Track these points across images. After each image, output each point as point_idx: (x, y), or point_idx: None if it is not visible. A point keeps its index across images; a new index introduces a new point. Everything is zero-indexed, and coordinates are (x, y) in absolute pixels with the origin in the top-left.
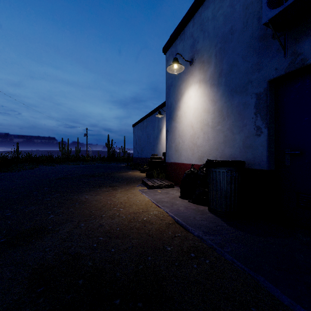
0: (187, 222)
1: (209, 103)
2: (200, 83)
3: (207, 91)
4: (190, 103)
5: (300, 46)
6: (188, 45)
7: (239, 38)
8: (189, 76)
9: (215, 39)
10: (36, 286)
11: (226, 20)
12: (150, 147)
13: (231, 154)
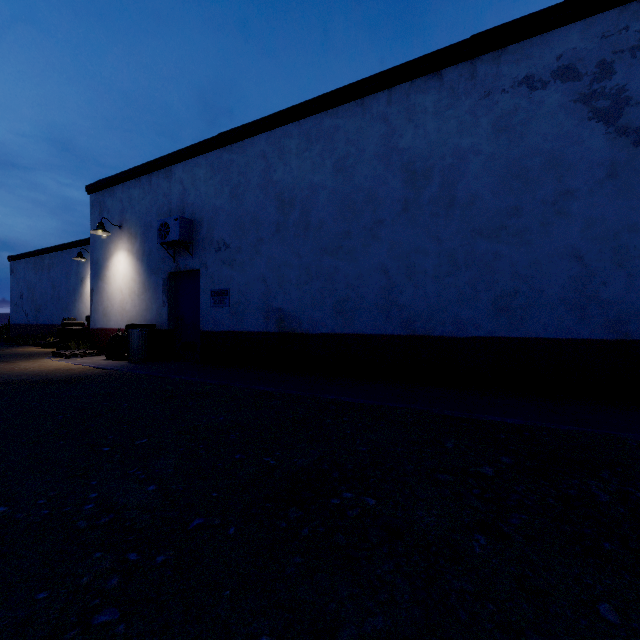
0: (105, 366)
1: (136, 274)
2: (129, 252)
3: (135, 262)
4: (120, 268)
5: (179, 260)
6: (118, 207)
7: (155, 233)
8: (119, 239)
9: (141, 222)
10: (7, 384)
11: (147, 212)
12: (60, 306)
13: (150, 319)
